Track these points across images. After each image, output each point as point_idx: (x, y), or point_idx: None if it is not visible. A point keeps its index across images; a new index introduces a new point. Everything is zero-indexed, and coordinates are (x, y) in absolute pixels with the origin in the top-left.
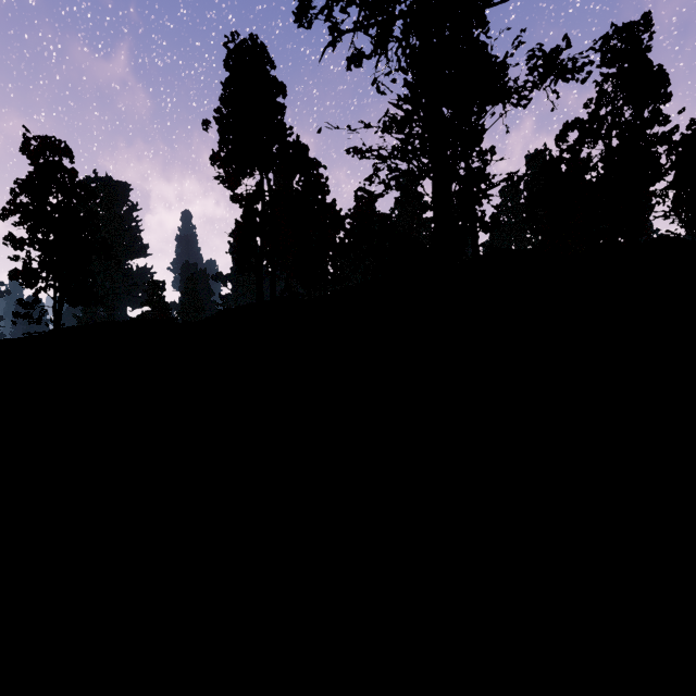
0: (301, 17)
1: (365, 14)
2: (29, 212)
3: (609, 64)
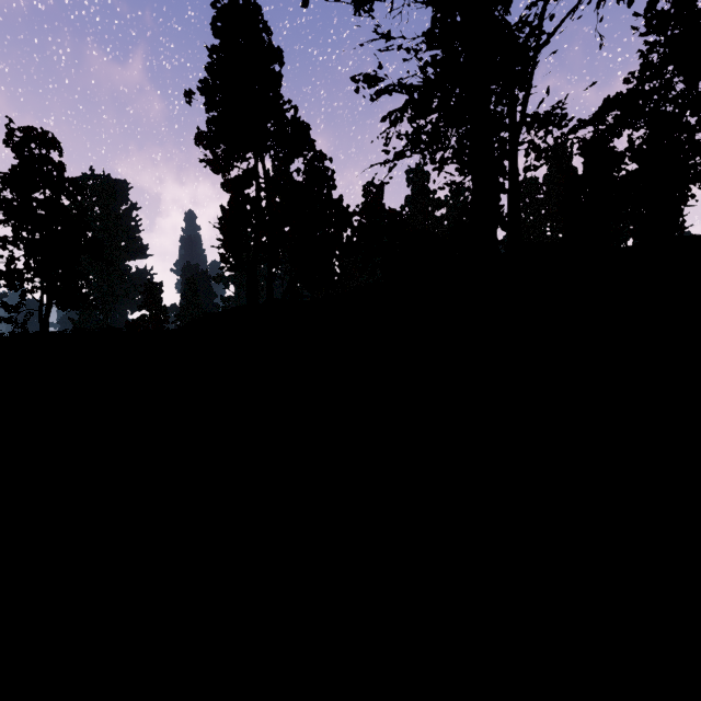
0: None
1: None
2: (12, 208)
3: (657, 29)
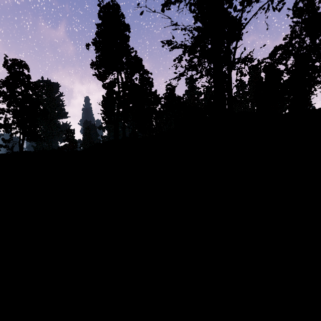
0: None
1: None
2: (7, 95)
3: (298, 16)
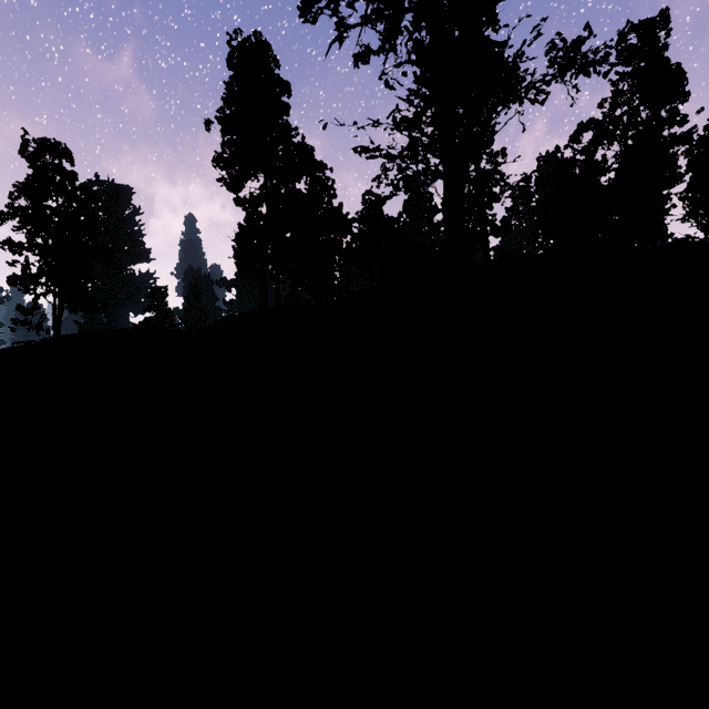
0: (306, 12)
1: (373, 9)
2: (28, 216)
3: (625, 63)
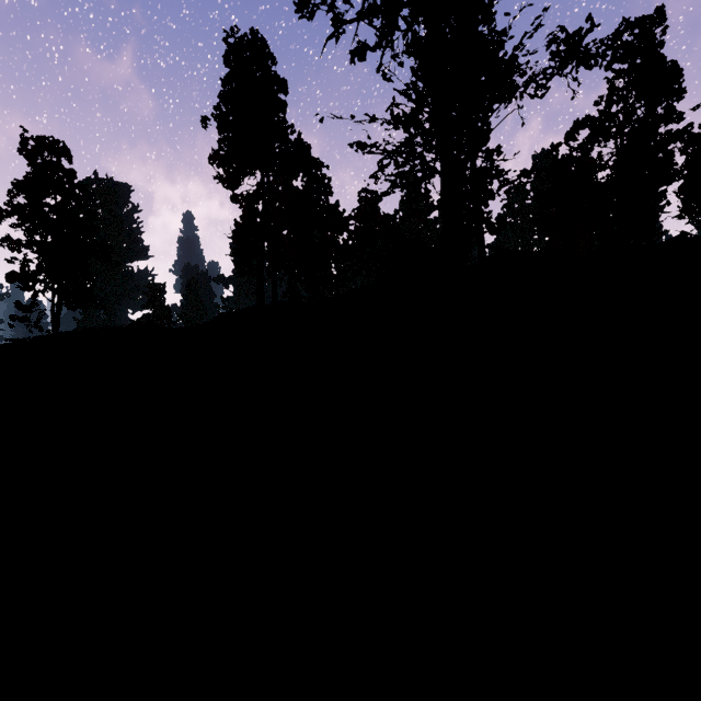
0: (303, 8)
1: (370, 4)
2: (27, 213)
3: (621, 60)
